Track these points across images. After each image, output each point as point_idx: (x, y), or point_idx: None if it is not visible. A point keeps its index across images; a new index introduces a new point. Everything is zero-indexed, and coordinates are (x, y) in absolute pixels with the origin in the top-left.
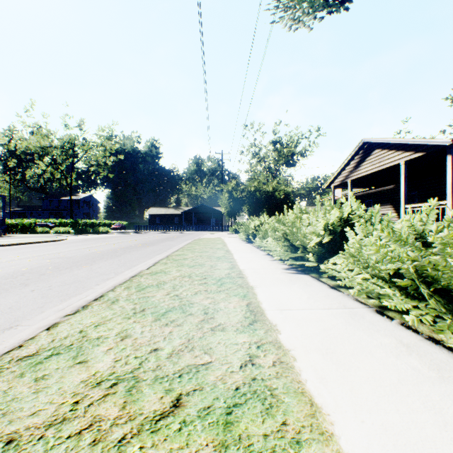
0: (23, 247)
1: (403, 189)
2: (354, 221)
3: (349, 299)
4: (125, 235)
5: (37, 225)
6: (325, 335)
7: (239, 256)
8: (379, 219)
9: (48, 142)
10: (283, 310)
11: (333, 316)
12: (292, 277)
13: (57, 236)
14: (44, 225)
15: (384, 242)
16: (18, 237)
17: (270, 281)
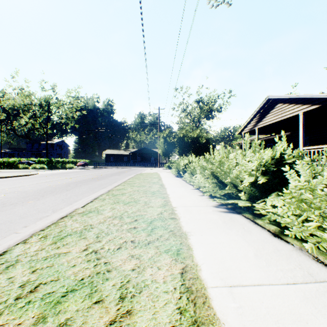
0: None
1: (302, 134)
2: (288, 160)
3: (308, 259)
4: (85, 170)
5: (21, 162)
6: None
7: (171, 191)
8: None
9: (29, 101)
10: (233, 287)
11: (312, 304)
12: (225, 217)
13: (32, 171)
14: (26, 162)
15: None
16: (1, 172)
17: (204, 224)
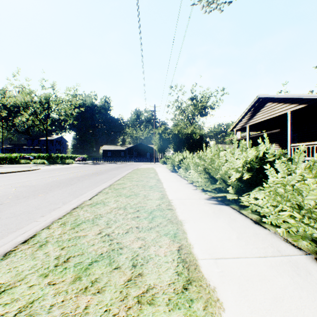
0: (3, 176)
1: (290, 132)
2: (269, 159)
3: (279, 240)
4: (84, 165)
5: (22, 158)
6: (282, 314)
7: (167, 185)
8: (302, 159)
9: (30, 98)
10: (217, 259)
11: (275, 269)
12: (215, 208)
13: (34, 166)
14: (27, 158)
15: (309, 181)
16: (5, 167)
17: (197, 214)
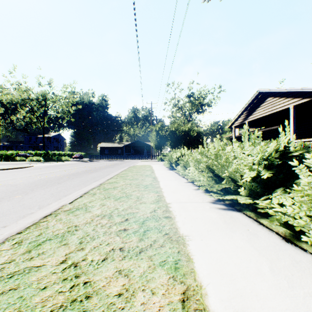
0: None
1: (292, 127)
2: (293, 153)
3: None
4: (80, 162)
5: (18, 155)
6: None
7: (165, 184)
8: None
9: (27, 95)
10: None
11: None
12: (225, 216)
13: (28, 164)
14: (24, 155)
15: None
16: None
17: (203, 225)
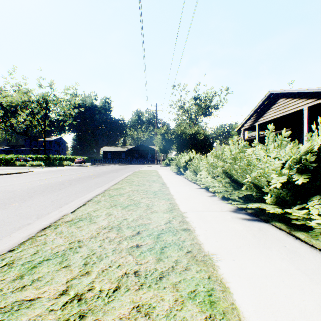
0: None
1: (306, 130)
2: None
3: None
4: (82, 167)
5: (18, 159)
6: None
7: (175, 190)
8: None
9: (27, 98)
10: None
11: None
12: (252, 228)
13: (28, 168)
14: (24, 159)
15: None
16: None
17: (230, 239)
